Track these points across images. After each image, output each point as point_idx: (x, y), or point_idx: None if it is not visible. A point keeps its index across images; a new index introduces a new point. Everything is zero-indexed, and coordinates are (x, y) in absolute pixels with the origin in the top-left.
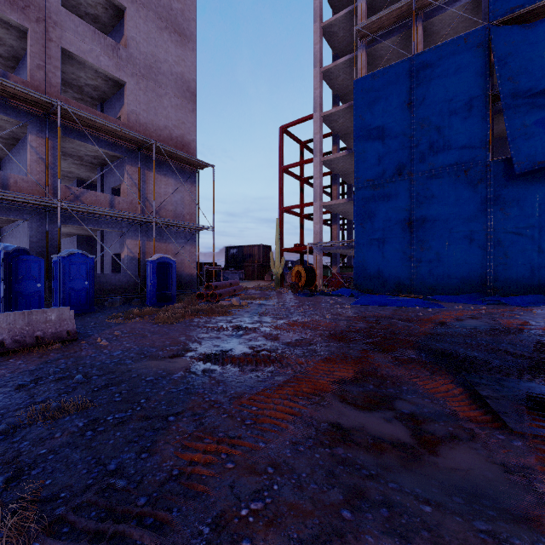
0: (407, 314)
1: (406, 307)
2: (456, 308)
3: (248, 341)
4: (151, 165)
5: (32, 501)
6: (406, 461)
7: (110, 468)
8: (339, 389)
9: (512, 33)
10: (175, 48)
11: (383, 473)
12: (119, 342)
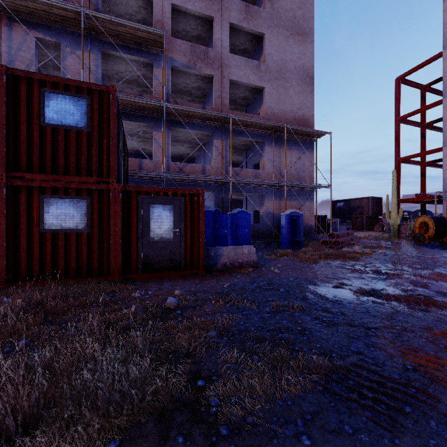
0: None
1: None
2: None
3: (395, 285)
4: (280, 143)
5: (317, 352)
6: None
7: (352, 349)
8: None
9: None
10: (298, 47)
11: None
12: (286, 272)
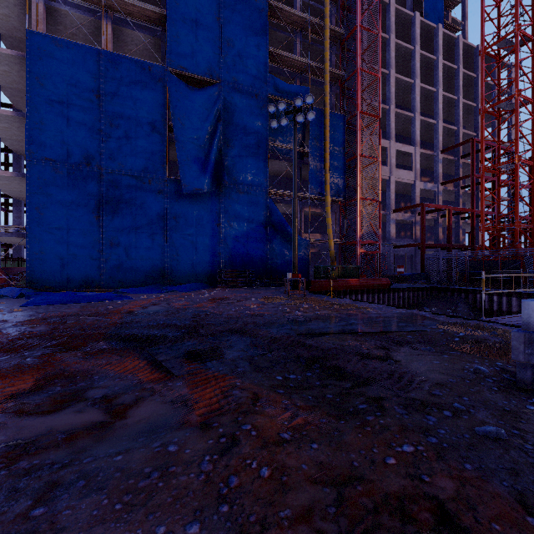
0: (97, 309)
1: (96, 302)
2: (142, 298)
3: None
4: None
5: None
6: (100, 435)
7: None
8: (14, 405)
9: (181, 86)
10: None
11: (78, 456)
12: None
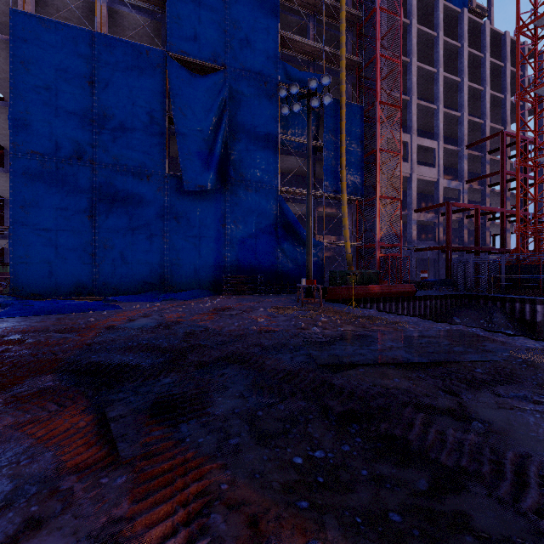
0: (75, 322)
1: (77, 313)
2: (134, 308)
3: None
4: None
5: None
6: None
7: None
8: None
9: (182, 72)
10: None
11: None
12: None
